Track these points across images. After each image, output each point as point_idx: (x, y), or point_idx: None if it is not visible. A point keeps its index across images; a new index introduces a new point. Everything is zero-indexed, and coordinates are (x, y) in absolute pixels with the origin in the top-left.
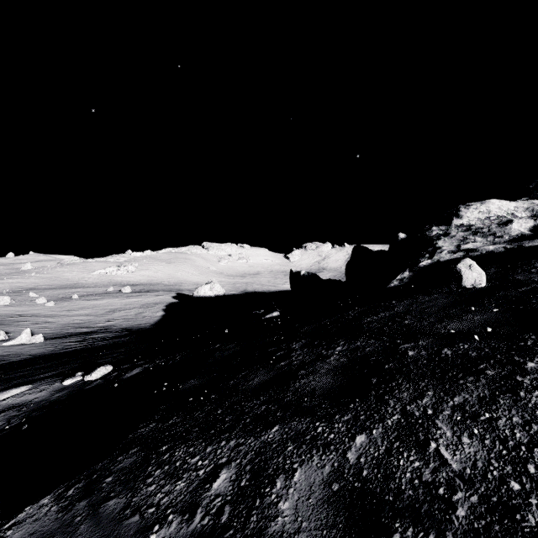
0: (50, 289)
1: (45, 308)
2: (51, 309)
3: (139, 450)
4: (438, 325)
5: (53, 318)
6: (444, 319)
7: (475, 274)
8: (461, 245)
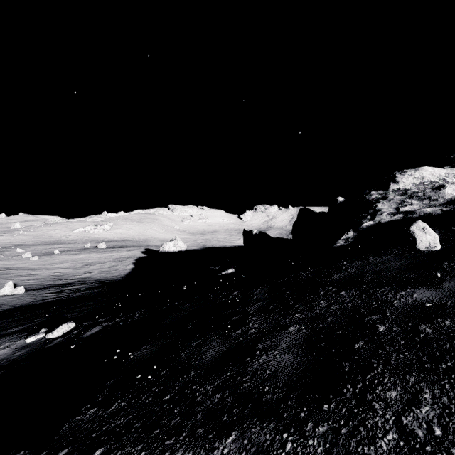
0: (35, 245)
1: (30, 262)
2: (35, 263)
3: (68, 454)
4: (402, 292)
5: (36, 271)
6: (406, 284)
7: (429, 237)
8: (400, 207)
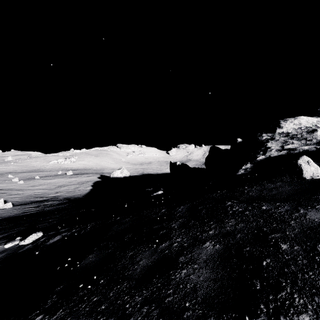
0: (22, 172)
1: (17, 184)
2: (21, 185)
3: None
4: (296, 214)
5: (21, 191)
6: (298, 207)
7: (312, 168)
8: (284, 145)
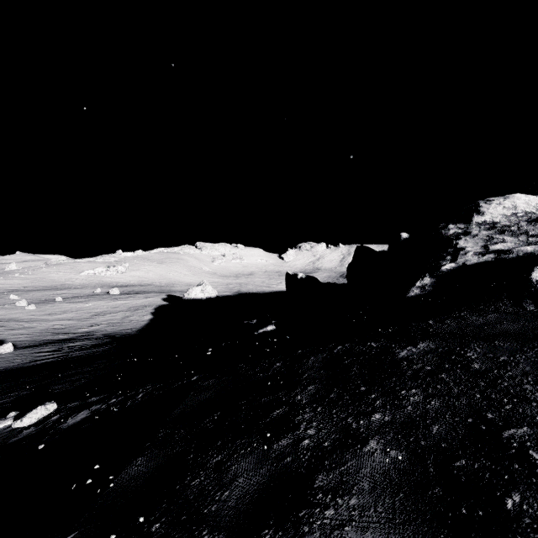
0: (33, 291)
1: (25, 311)
2: (31, 313)
3: None
4: None
5: (31, 323)
6: None
7: None
8: (489, 245)
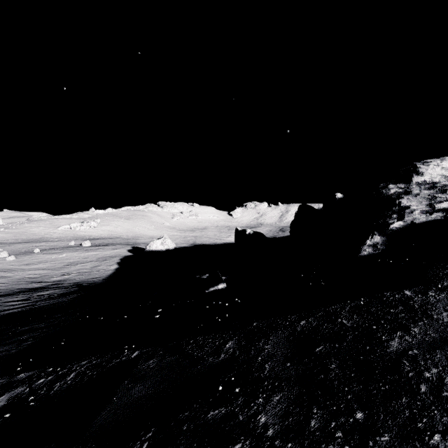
0: (15, 243)
1: (5, 262)
2: (11, 263)
3: None
4: None
5: (9, 272)
6: None
7: None
8: (434, 204)
